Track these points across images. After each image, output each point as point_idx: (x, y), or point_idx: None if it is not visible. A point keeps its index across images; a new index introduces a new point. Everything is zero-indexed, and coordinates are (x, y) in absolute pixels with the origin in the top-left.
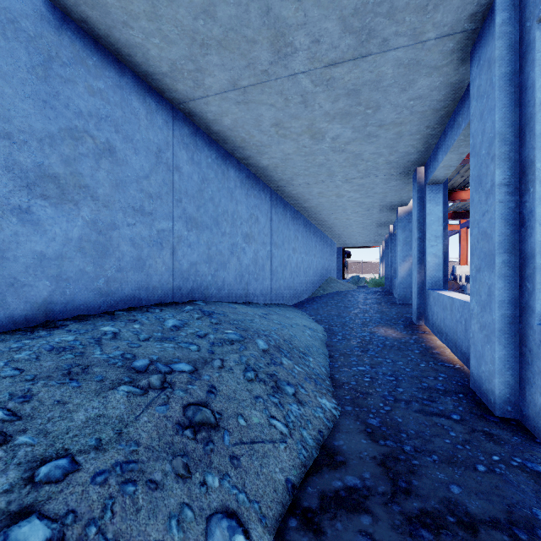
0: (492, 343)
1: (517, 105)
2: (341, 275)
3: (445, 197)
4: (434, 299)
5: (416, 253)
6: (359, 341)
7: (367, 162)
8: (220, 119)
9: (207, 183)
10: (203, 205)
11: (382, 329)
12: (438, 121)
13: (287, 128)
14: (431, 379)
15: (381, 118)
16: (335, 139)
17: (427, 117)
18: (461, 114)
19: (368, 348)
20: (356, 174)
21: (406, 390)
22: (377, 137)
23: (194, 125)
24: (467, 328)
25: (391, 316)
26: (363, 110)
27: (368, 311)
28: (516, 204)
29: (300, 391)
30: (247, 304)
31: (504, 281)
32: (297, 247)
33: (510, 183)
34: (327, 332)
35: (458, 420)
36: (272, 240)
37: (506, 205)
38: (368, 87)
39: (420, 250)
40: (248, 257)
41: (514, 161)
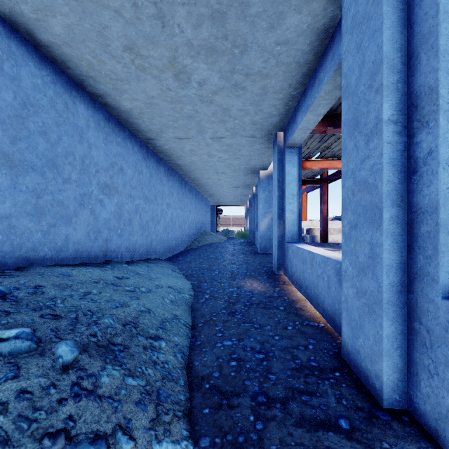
0: (377, 316)
1: (406, 25)
2: (215, 229)
3: (299, 160)
4: (294, 252)
5: (276, 209)
6: (227, 299)
7: (234, 120)
8: (45, 21)
9: (34, 109)
10: (25, 138)
11: (248, 281)
12: (300, 79)
13: (145, 56)
14: (302, 349)
15: (248, 64)
16: (202, 85)
17: (291, 73)
18: (324, 69)
19: (236, 309)
20: (224, 133)
21: (279, 377)
22: (244, 89)
23: (5, 22)
24: (331, 285)
25: (255, 266)
26: (229, 47)
27: (236, 262)
28: (405, 147)
29: (117, 448)
30: (103, 265)
31: (392, 240)
32: (171, 202)
33: (398, 120)
34: (195, 290)
35: (349, 431)
36: (142, 194)
37: (395, 147)
38: (235, 11)
39: (280, 207)
40: (107, 210)
41: (402, 93)
